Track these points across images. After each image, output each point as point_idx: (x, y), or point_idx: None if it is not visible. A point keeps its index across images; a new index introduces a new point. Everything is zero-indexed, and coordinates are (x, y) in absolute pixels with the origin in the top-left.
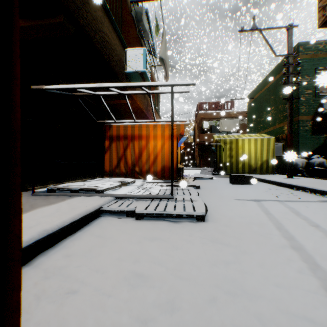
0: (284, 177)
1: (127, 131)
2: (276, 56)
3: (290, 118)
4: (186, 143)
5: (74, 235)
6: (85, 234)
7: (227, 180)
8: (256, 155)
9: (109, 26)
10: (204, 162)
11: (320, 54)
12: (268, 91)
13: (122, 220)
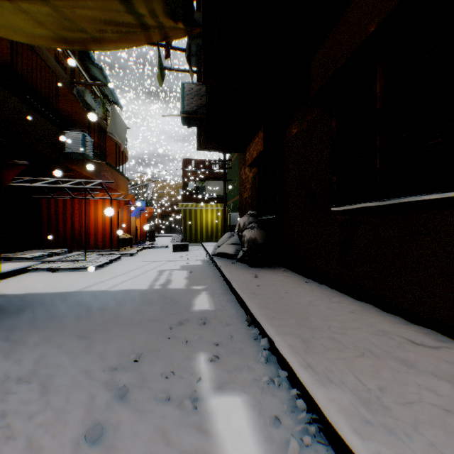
0: None
1: (68, 205)
2: None
3: (225, 196)
4: (174, 204)
5: (10, 278)
6: (17, 277)
7: None
8: (213, 224)
9: (44, 121)
10: None
11: None
12: (235, 162)
13: (43, 272)
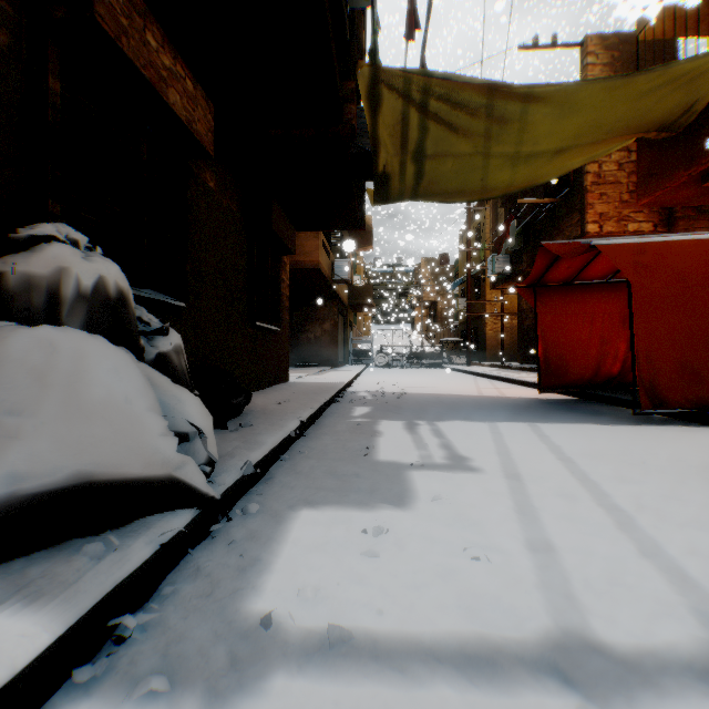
0: None
1: None
2: None
3: None
4: None
5: None
6: None
7: None
8: None
9: None
10: None
11: None
12: None
13: None
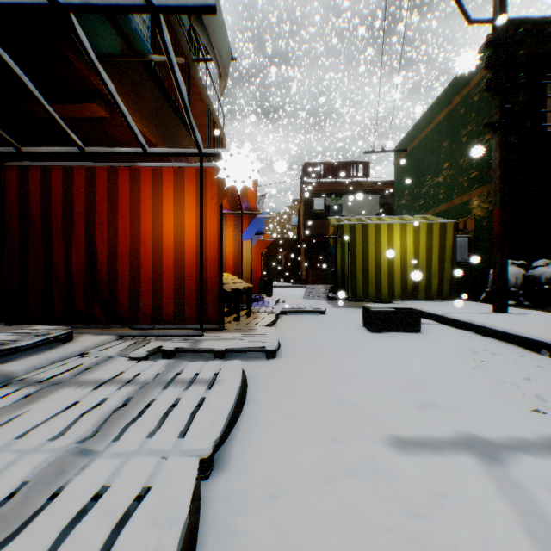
0: (484, 310)
1: (76, 186)
2: (470, 23)
3: (503, 172)
4: (285, 239)
5: None
6: None
7: (357, 317)
8: (418, 259)
9: None
10: (316, 273)
11: (548, 46)
12: (437, 133)
13: None
